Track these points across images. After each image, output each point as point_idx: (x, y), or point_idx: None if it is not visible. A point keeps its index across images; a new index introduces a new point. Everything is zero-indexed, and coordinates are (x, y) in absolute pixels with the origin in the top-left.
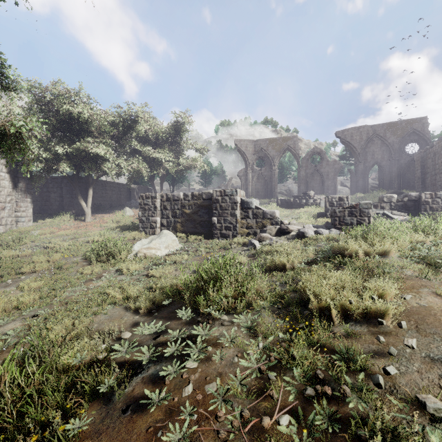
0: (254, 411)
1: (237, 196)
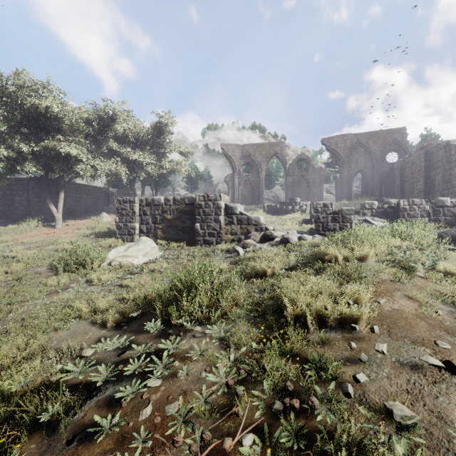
0: (217, 432)
1: (221, 201)
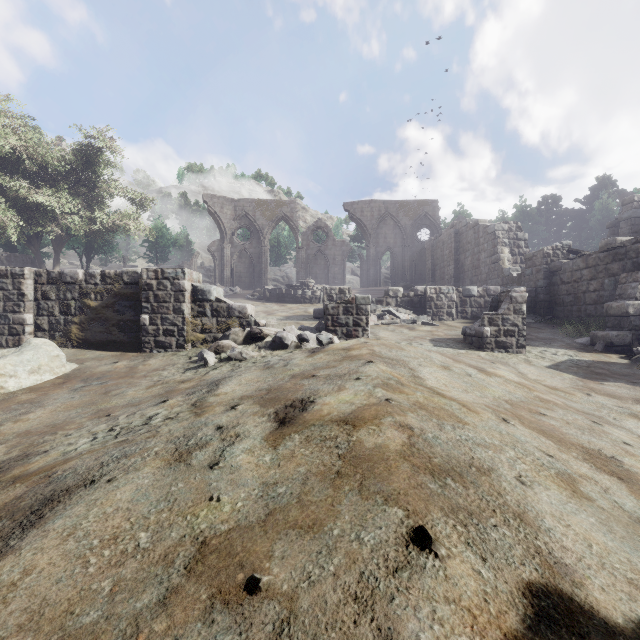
0: None
1: (186, 280)
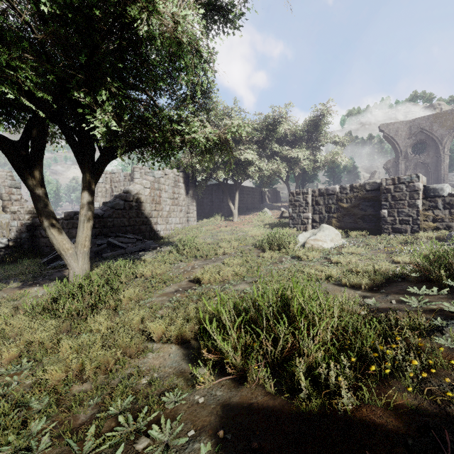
0: None
1: (419, 182)
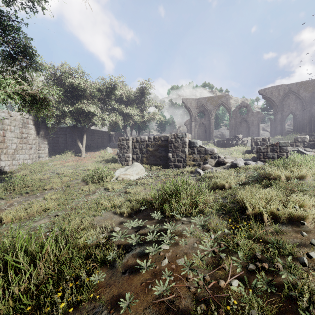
0: (212, 277)
1: (186, 138)
